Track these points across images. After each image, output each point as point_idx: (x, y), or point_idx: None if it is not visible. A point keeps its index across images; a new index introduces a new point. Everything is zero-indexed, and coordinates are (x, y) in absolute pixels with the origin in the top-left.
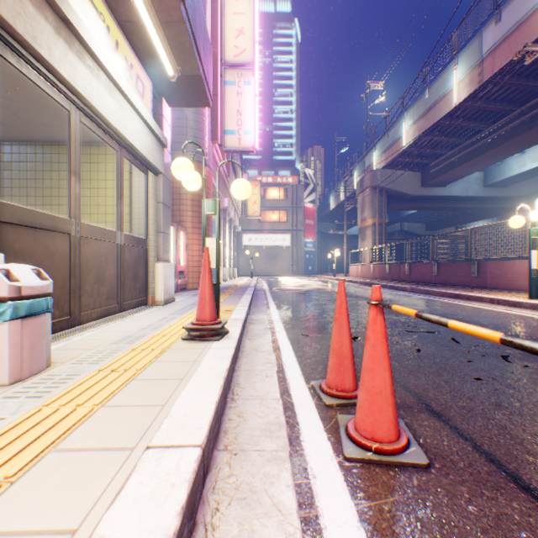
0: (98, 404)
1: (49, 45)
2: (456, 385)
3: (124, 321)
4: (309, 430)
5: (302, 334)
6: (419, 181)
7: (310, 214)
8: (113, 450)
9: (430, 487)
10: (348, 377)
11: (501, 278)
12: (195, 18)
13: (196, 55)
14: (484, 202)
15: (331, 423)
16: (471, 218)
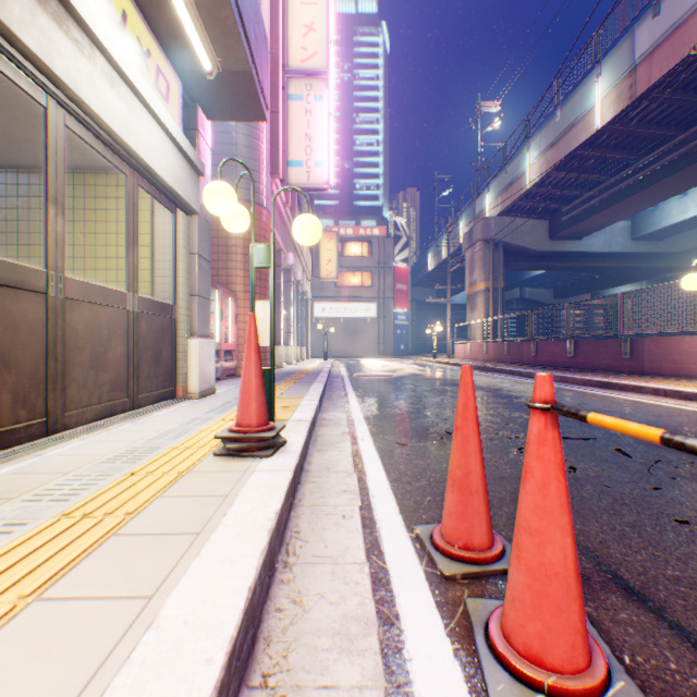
0: (28, 596)
1: None
2: (651, 534)
3: (136, 423)
4: (419, 634)
5: (396, 443)
6: (547, 232)
7: (402, 277)
8: None
9: None
10: (479, 525)
11: (664, 361)
12: None
13: (243, 39)
14: (632, 260)
15: (457, 616)
16: (613, 281)
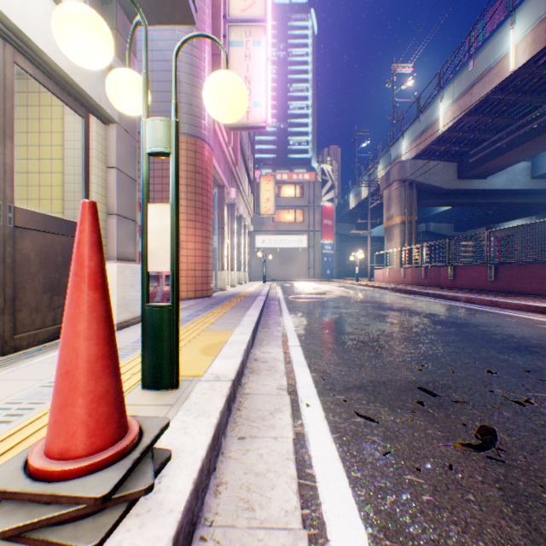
0: None
1: None
2: None
3: None
4: None
5: (358, 415)
6: (455, 172)
7: (328, 214)
8: None
9: None
10: None
11: None
12: None
13: None
14: (530, 196)
15: None
16: (507, 216)
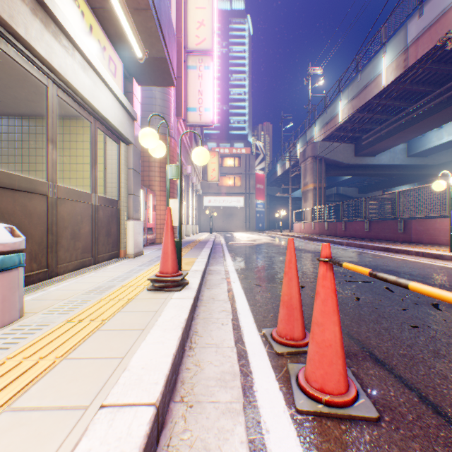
0: (60, 357)
1: (25, 24)
2: (396, 333)
3: (97, 272)
4: (262, 380)
5: (254, 284)
6: (353, 151)
7: (260, 180)
8: (66, 409)
9: (383, 444)
10: (297, 326)
11: (424, 234)
12: (160, 6)
13: (161, 39)
14: (408, 169)
15: (282, 372)
16: (396, 183)
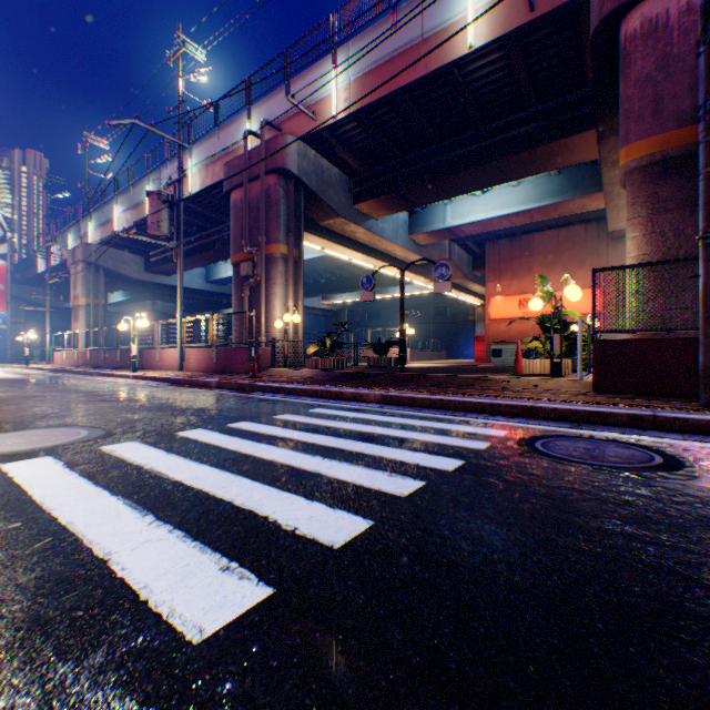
0: None
1: None
2: None
3: None
4: None
5: None
6: (145, 266)
7: None
8: None
9: None
10: None
11: (150, 362)
12: None
13: None
14: (212, 295)
15: None
16: (221, 305)
